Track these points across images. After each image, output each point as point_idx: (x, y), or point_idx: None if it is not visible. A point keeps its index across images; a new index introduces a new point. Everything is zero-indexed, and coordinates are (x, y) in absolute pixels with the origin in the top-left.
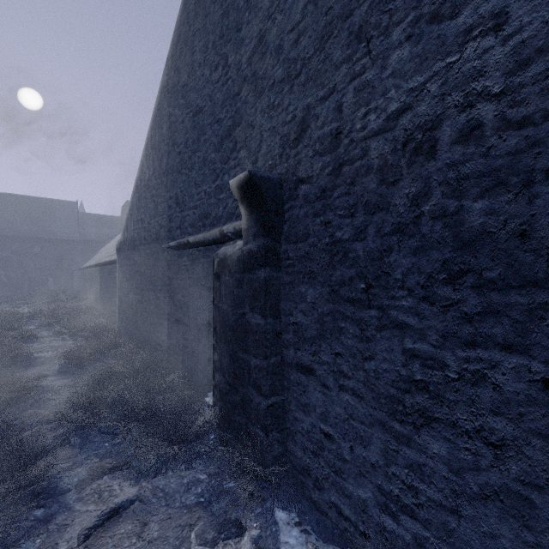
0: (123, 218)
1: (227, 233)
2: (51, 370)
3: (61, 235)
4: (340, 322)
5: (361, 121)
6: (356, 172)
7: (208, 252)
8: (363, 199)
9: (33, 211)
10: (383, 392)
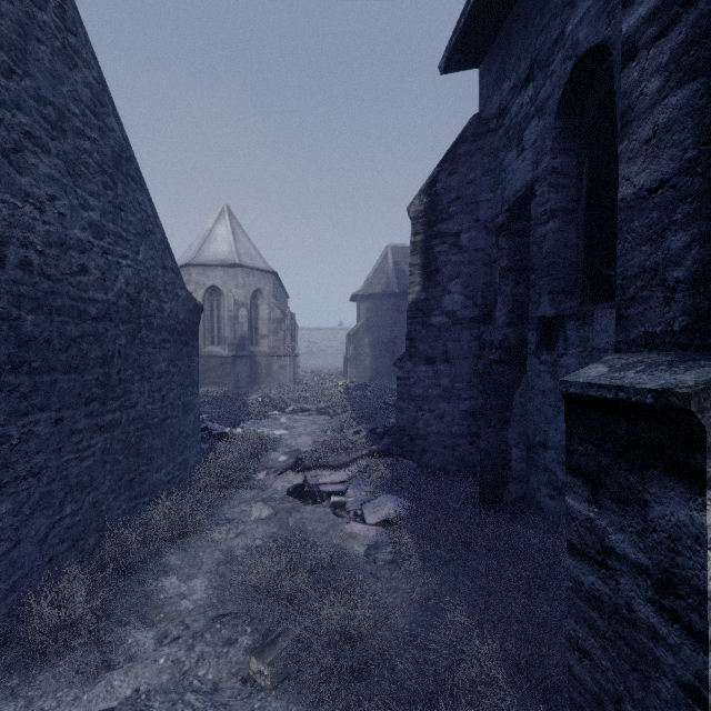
0: None
1: None
2: None
3: None
4: None
5: None
6: None
7: None
8: None
9: None
10: None
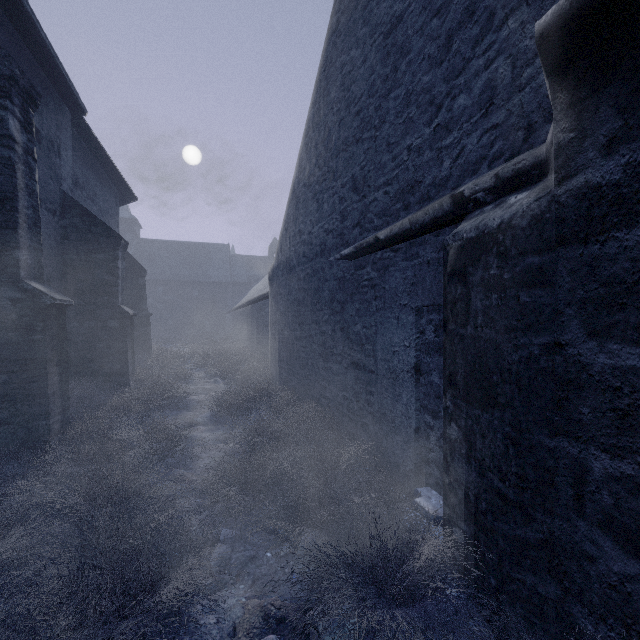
0: (270, 257)
1: (473, 194)
2: (202, 417)
3: (215, 278)
4: None
5: None
6: None
7: (414, 249)
8: None
9: (193, 256)
10: None
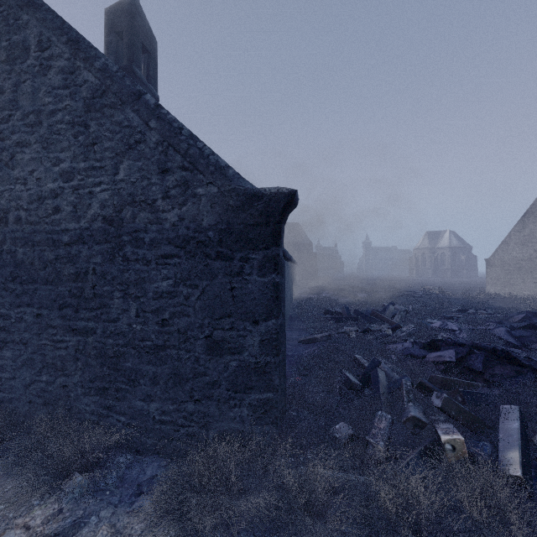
0: None
1: None
2: None
3: None
4: None
5: None
6: None
7: None
8: None
9: None
10: None
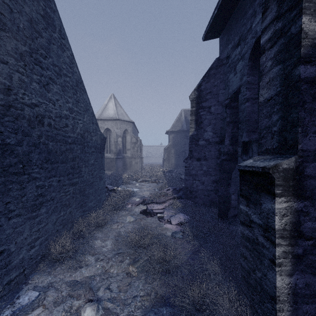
0: None
1: None
2: None
3: None
4: (10, 185)
5: (22, 95)
6: (19, 115)
7: None
8: (22, 128)
9: None
10: (30, 205)
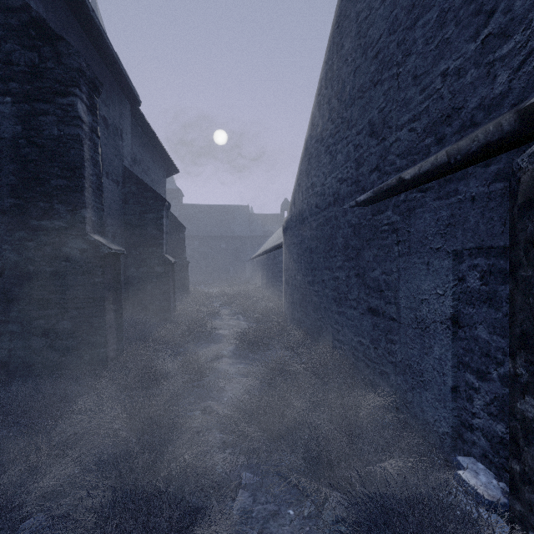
0: (281, 214)
1: None
2: (226, 350)
3: (238, 233)
4: None
5: None
6: None
7: (451, 185)
8: None
9: (221, 216)
10: None
